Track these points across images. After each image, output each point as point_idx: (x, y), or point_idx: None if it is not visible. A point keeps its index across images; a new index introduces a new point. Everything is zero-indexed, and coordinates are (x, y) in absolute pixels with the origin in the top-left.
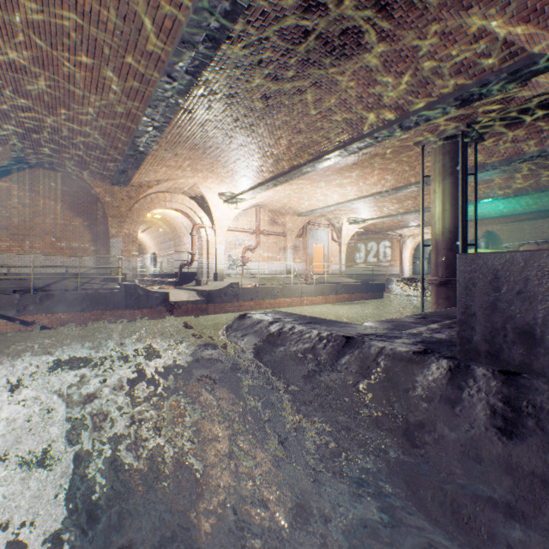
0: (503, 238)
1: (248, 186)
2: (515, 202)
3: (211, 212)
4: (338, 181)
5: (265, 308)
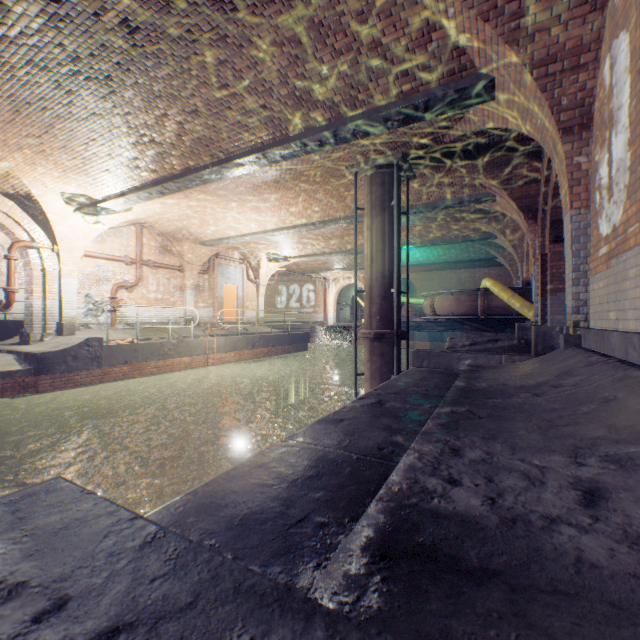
0: (417, 286)
1: (116, 189)
2: (429, 251)
3: (50, 224)
4: (255, 202)
5: (149, 374)
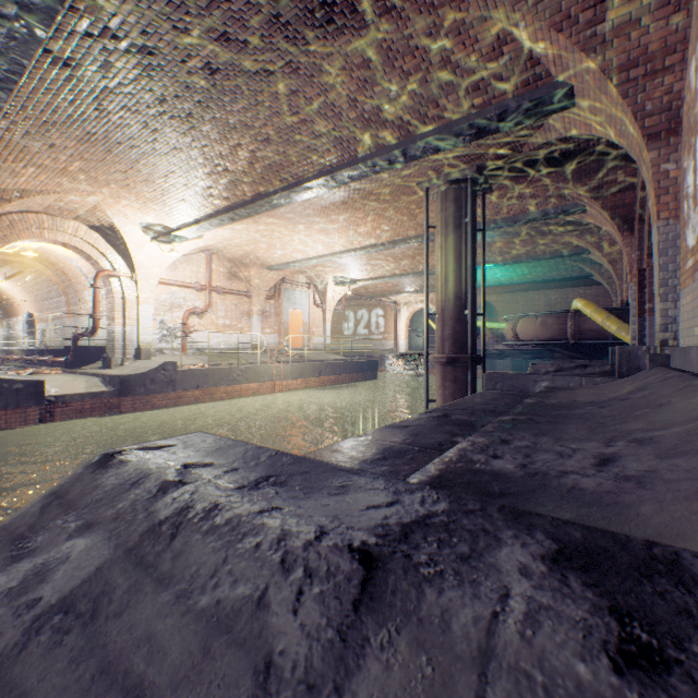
0: (499, 309)
1: (190, 218)
2: (512, 270)
3: (130, 253)
4: (322, 225)
5: (219, 399)
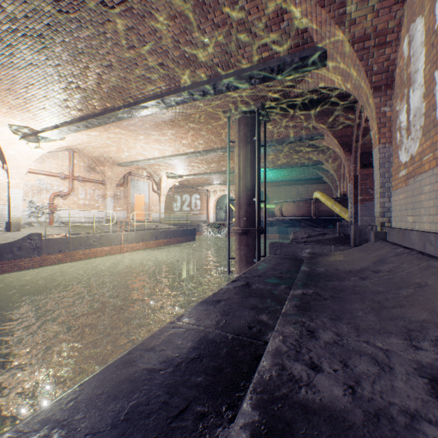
0: (270, 196)
1: (52, 123)
2: (278, 172)
3: (0, 147)
4: (157, 136)
5: (78, 259)
